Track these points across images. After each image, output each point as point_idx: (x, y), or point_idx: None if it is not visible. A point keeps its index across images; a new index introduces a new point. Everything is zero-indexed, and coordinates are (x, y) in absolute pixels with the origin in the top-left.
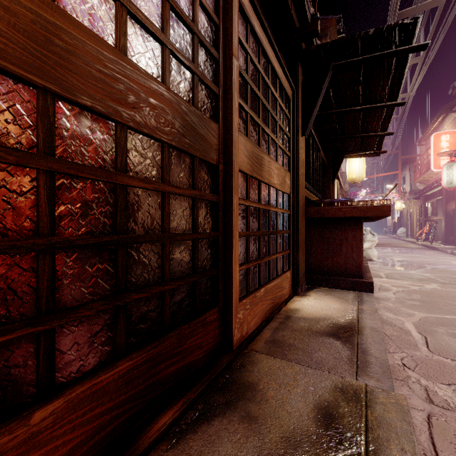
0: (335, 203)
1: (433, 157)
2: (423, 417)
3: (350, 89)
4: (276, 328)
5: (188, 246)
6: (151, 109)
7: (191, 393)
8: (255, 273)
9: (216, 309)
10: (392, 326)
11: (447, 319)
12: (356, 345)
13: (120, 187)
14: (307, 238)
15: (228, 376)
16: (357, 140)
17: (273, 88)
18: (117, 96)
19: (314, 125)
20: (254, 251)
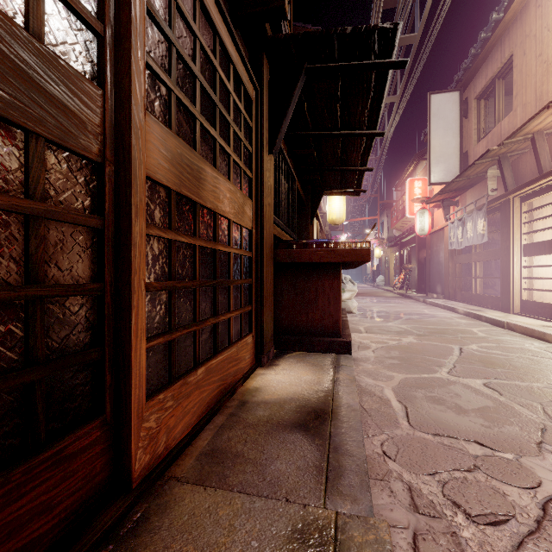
0: (310, 244)
1: (408, 203)
2: (408, 541)
3: (327, 106)
4: (222, 425)
5: (11, 313)
6: None
7: None
8: (188, 345)
9: (95, 423)
10: (371, 396)
11: (425, 379)
12: (328, 438)
13: None
14: (277, 289)
15: None
16: (336, 174)
17: (222, 73)
18: None
19: (289, 149)
20: (187, 312)
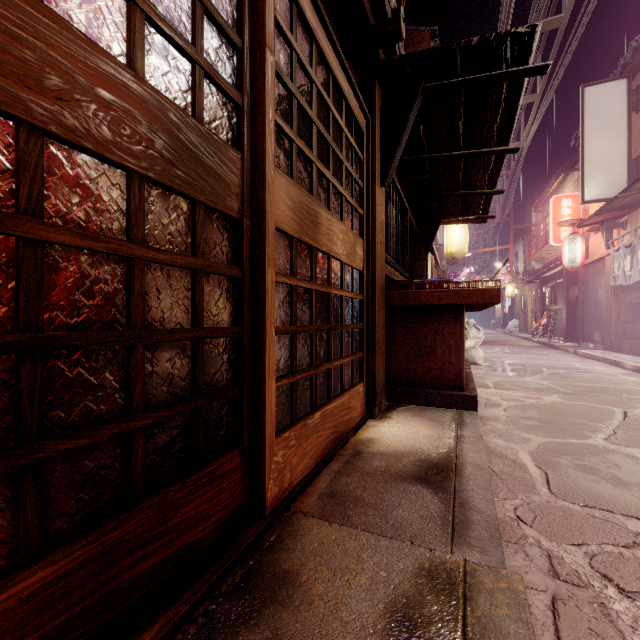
0: (427, 285)
1: (552, 228)
2: (546, 603)
3: (447, 125)
4: (339, 471)
5: (184, 351)
6: (100, 107)
7: (181, 603)
8: (306, 389)
9: (237, 451)
10: (502, 459)
11: (573, 445)
12: (453, 493)
13: (27, 242)
14: (388, 334)
15: (252, 562)
16: (457, 200)
17: (335, 111)
18: (18, 70)
19: (400, 176)
20: (305, 356)
